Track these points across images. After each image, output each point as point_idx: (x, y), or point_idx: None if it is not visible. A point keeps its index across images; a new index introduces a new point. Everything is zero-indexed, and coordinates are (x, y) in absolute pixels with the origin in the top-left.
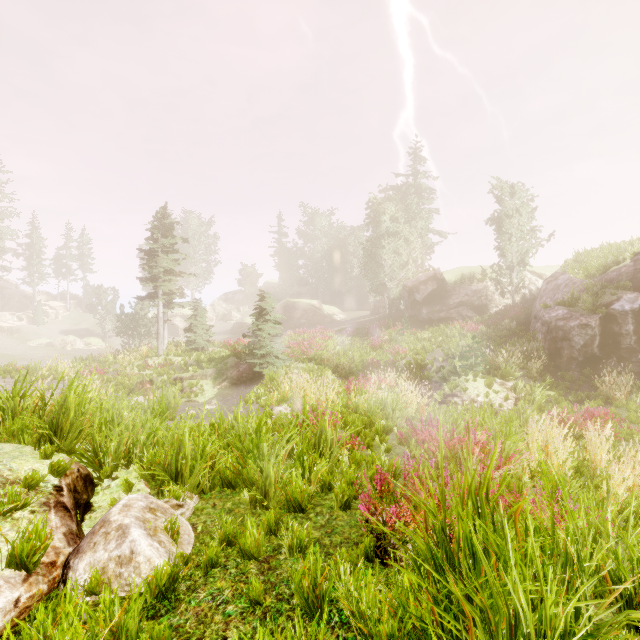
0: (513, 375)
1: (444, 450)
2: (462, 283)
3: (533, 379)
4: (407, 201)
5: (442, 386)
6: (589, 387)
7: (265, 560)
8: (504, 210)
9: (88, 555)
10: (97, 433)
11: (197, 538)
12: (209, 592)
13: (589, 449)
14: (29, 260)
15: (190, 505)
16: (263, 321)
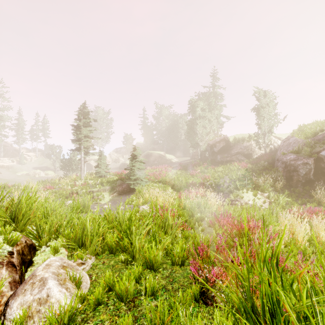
0: (267, 190)
1: (235, 230)
2: (238, 142)
3: (278, 192)
4: (209, 100)
5: (229, 195)
6: (308, 196)
7: (132, 300)
8: (260, 104)
9: (20, 298)
10: (38, 220)
11: (91, 284)
12: (95, 323)
13: (314, 230)
14: (17, 131)
15: (89, 263)
16: (135, 161)
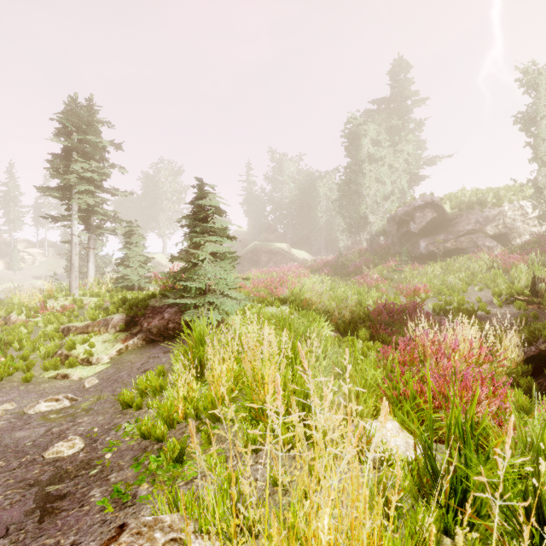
0: None
1: None
2: (469, 209)
3: None
4: (392, 121)
5: None
6: None
7: None
8: (539, 105)
9: None
10: None
11: None
12: None
13: None
14: (5, 207)
15: None
16: (201, 231)
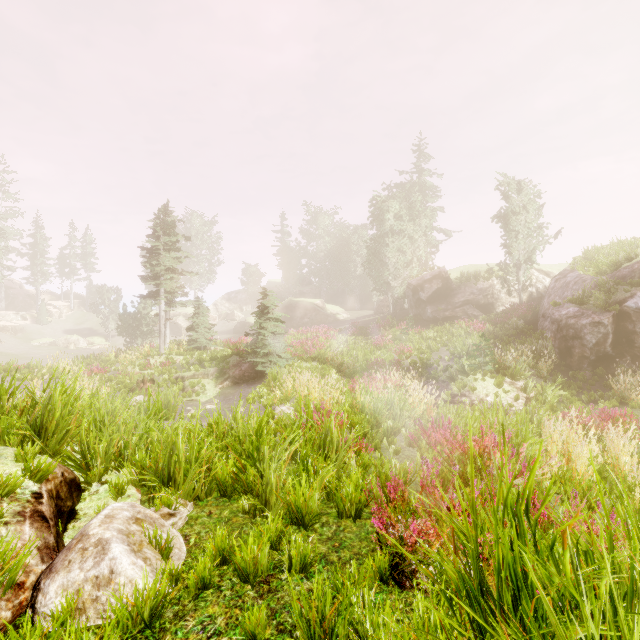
0: (523, 374)
1: (458, 453)
2: (467, 281)
3: (544, 378)
4: (411, 199)
5: (449, 385)
6: (602, 387)
7: (264, 580)
8: (511, 207)
9: (61, 575)
10: (84, 434)
11: (189, 552)
12: (199, 620)
13: (610, 452)
14: (33, 260)
15: (183, 514)
16: (266, 319)
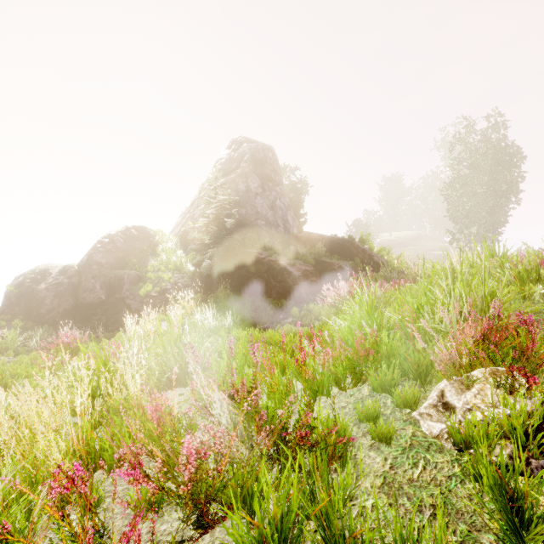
0: None
1: None
2: None
3: None
4: None
5: None
6: None
7: None
8: None
9: None
10: None
11: None
12: None
13: None
14: None
15: None
16: None
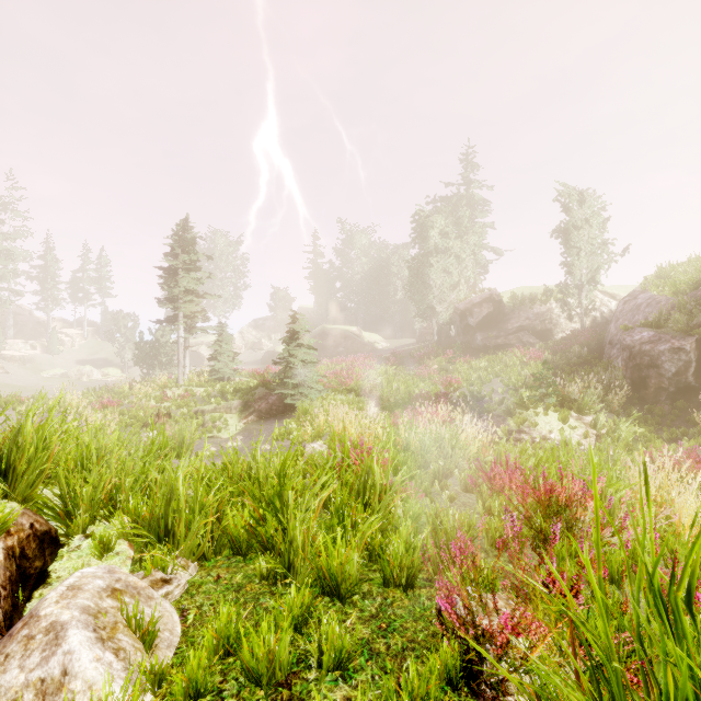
0: (592, 408)
1: (529, 500)
2: (522, 305)
3: (615, 413)
4: (458, 213)
5: (506, 421)
6: (684, 423)
7: (284, 681)
8: (572, 221)
9: None
10: (64, 474)
11: (184, 635)
12: None
13: None
14: (43, 284)
15: (181, 579)
16: (295, 346)
